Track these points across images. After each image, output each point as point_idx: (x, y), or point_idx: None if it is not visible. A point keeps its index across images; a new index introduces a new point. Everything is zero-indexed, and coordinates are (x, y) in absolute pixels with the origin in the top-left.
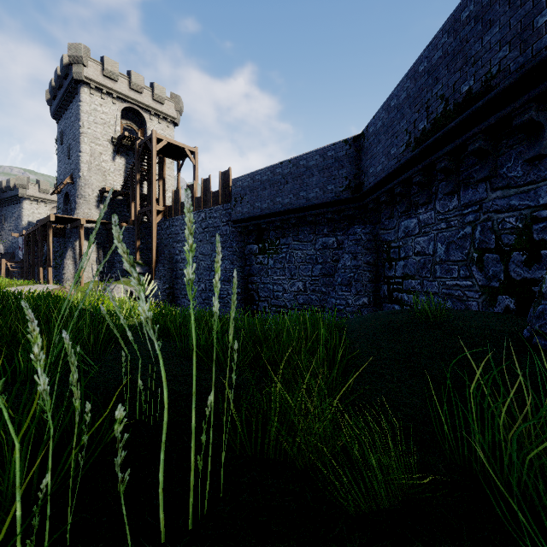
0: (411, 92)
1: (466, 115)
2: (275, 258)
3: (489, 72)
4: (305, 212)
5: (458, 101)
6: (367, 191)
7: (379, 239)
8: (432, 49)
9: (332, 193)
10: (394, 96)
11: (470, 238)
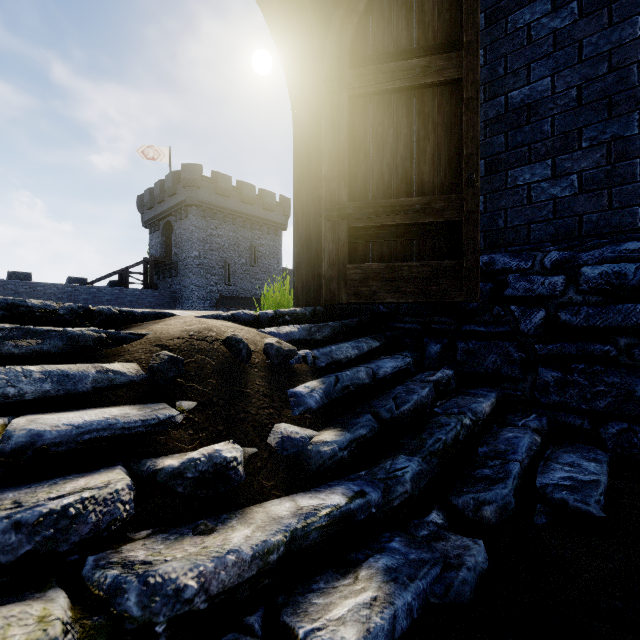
0: None
1: None
2: None
3: None
4: None
5: None
6: None
7: None
8: None
9: None
10: None
11: None
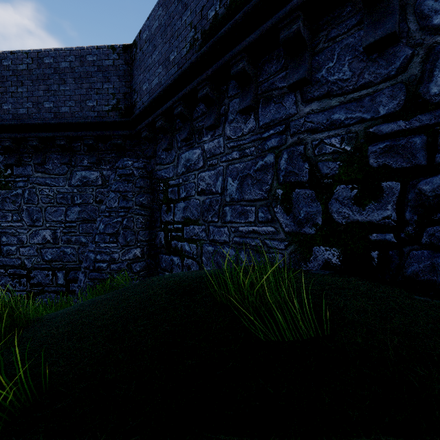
0: None
1: None
2: (4, 195)
3: None
4: (54, 132)
5: None
6: (141, 114)
7: (155, 177)
8: None
9: (93, 111)
10: None
11: (273, 170)
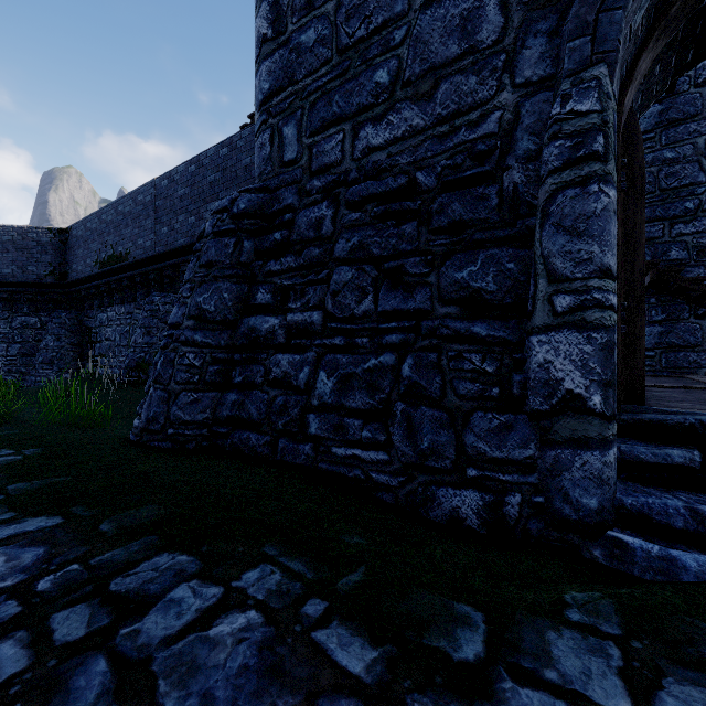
0: (99, 228)
1: (120, 266)
2: None
3: (127, 250)
4: None
5: (118, 254)
6: (72, 283)
7: (85, 324)
8: (108, 211)
9: (33, 275)
10: (89, 220)
11: (129, 333)
